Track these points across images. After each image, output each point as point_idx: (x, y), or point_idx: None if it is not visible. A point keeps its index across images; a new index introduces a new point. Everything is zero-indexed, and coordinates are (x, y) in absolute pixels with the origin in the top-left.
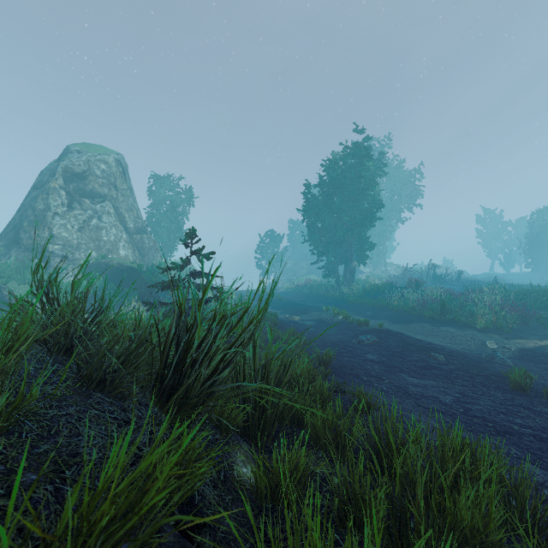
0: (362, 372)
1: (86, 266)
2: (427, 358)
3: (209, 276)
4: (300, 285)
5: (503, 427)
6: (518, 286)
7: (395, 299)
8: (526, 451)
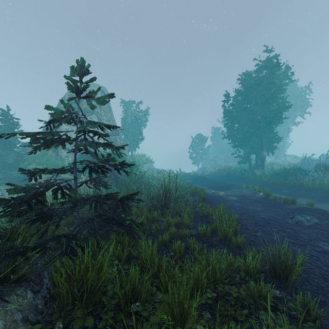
0: None
1: None
2: None
3: None
4: (220, 170)
5: None
6: None
7: (309, 179)
8: None
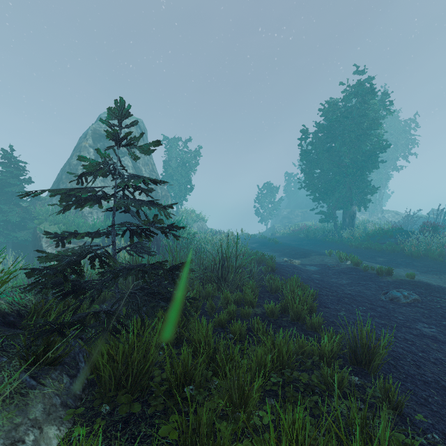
0: (443, 375)
1: None
2: None
3: None
4: (295, 230)
5: None
6: None
7: (412, 244)
8: None
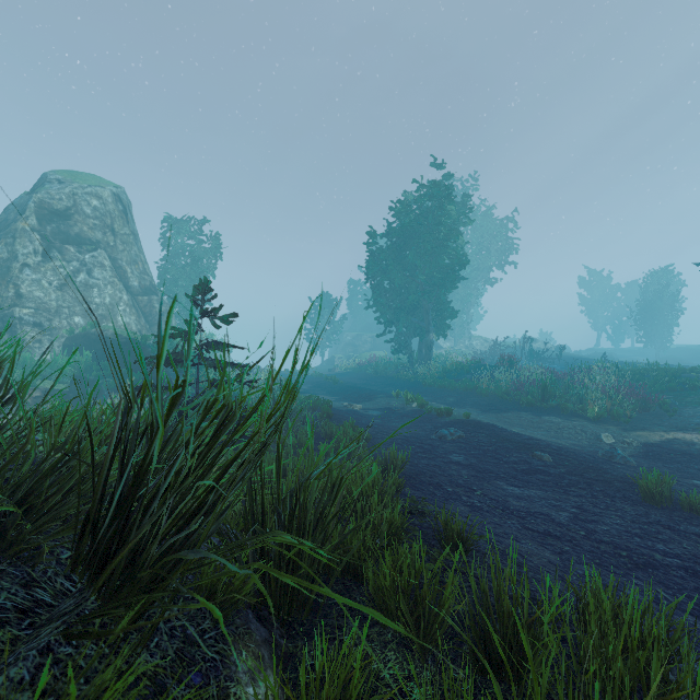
0: (446, 481)
1: (7, 327)
2: (529, 458)
3: (160, 326)
4: (362, 364)
5: (641, 557)
6: (632, 364)
7: (483, 381)
8: (678, 594)
